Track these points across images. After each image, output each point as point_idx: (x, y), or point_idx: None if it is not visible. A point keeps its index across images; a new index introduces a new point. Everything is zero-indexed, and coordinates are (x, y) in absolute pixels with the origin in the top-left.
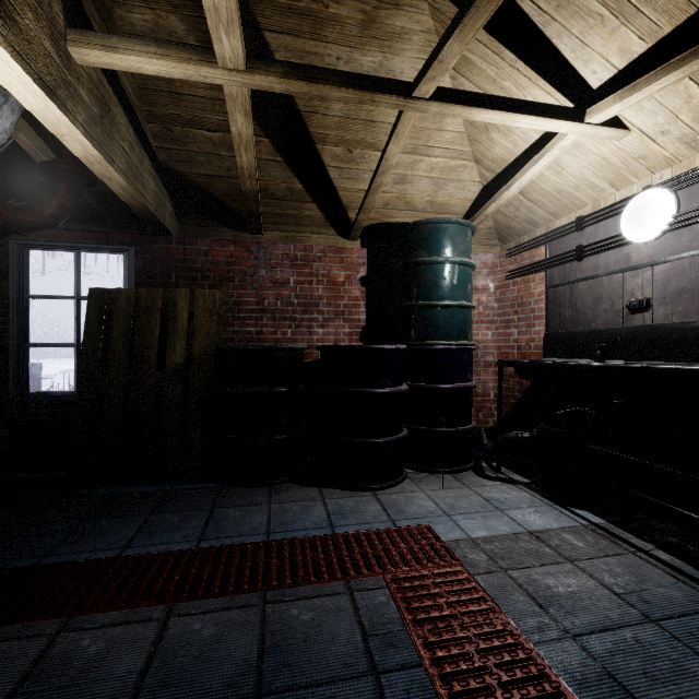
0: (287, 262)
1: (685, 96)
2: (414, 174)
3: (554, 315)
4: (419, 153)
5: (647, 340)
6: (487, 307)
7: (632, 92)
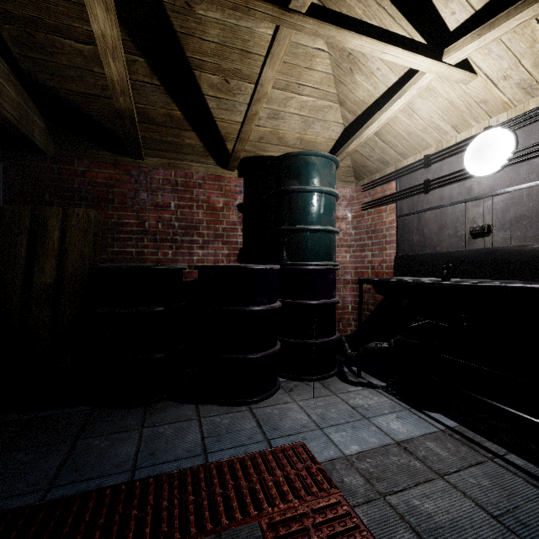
0: (168, 187)
1: (530, 40)
2: (286, 110)
3: (403, 240)
4: (291, 90)
5: (488, 261)
6: (346, 233)
7: (491, 28)
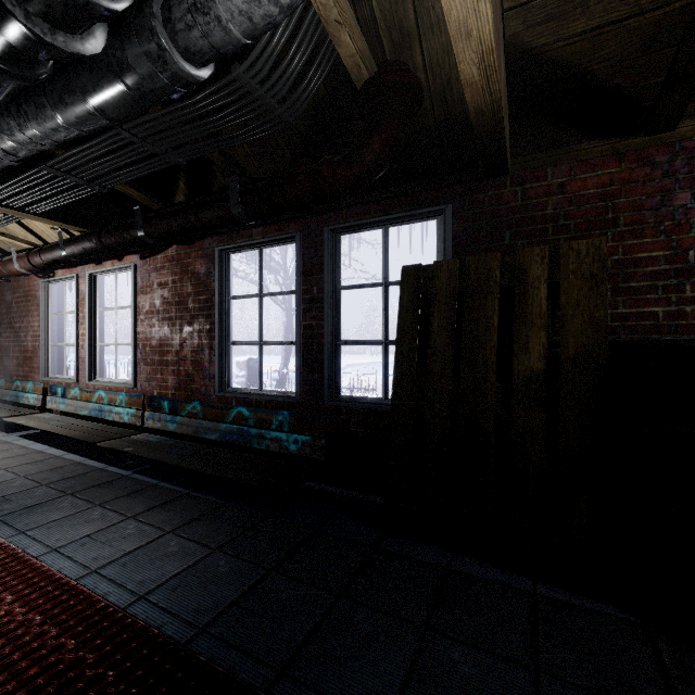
0: None
1: None
2: None
3: None
4: None
5: None
6: None
7: None
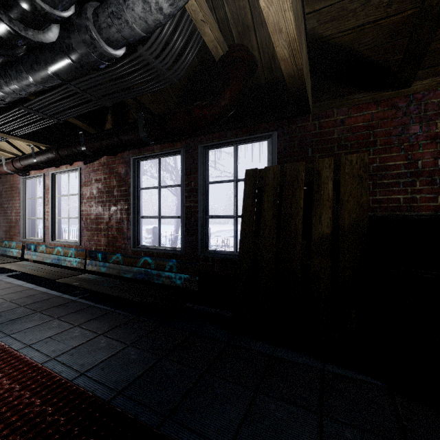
0: None
1: None
2: None
3: None
4: None
5: None
6: None
7: None
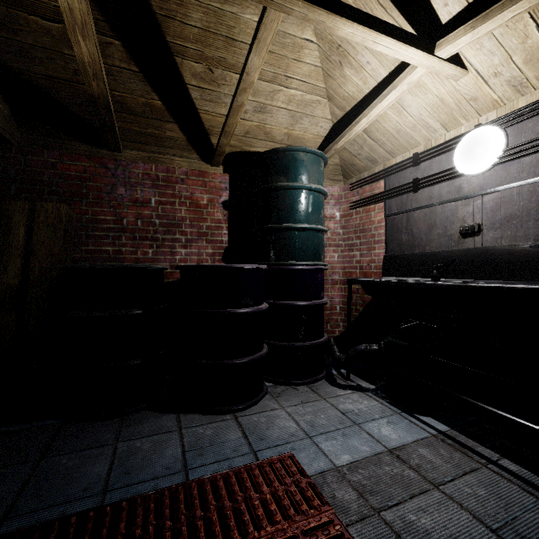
0: (148, 182)
1: (522, 36)
2: (273, 104)
3: (392, 239)
4: (279, 82)
5: (478, 261)
6: (334, 233)
7: (485, 20)
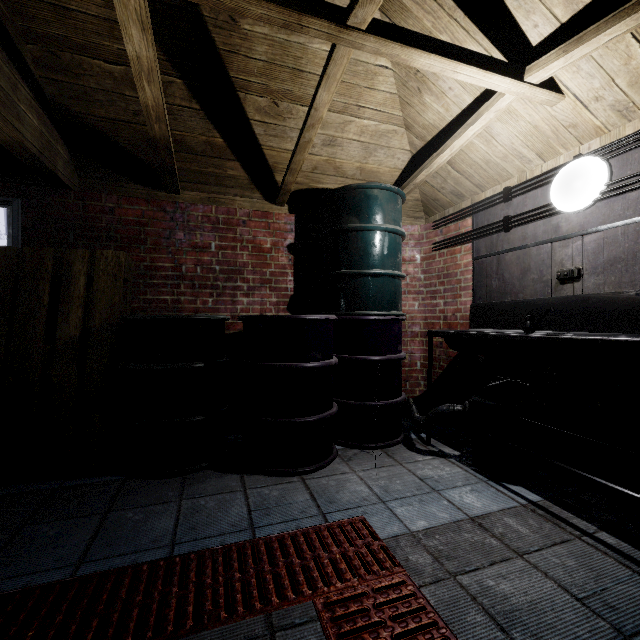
0: (208, 225)
1: (625, 57)
2: (344, 136)
3: (480, 285)
4: (350, 113)
5: (578, 310)
6: (414, 278)
7: (579, 44)
